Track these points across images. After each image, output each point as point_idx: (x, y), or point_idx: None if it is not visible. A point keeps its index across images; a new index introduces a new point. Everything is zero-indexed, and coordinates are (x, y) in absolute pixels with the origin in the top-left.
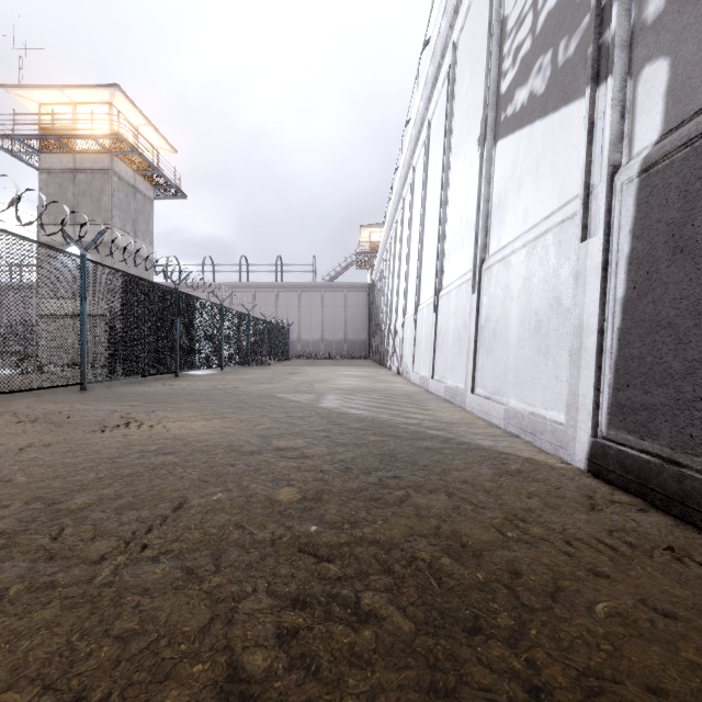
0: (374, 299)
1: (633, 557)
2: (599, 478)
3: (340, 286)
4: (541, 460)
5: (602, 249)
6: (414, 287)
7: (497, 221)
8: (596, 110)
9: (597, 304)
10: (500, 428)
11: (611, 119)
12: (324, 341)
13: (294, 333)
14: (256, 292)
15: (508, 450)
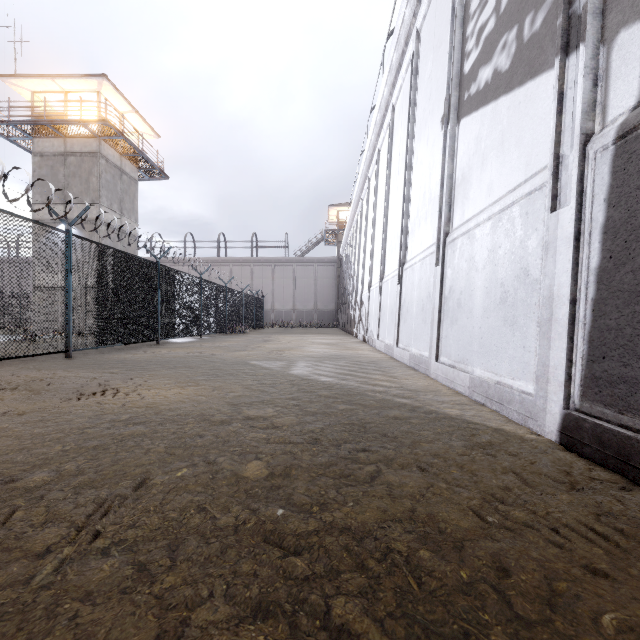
0: (341, 273)
1: (629, 550)
2: (572, 451)
3: (310, 261)
4: (510, 430)
5: (574, 219)
6: (379, 261)
7: (461, 195)
8: (565, 80)
9: (569, 274)
10: (465, 396)
11: (583, 87)
12: (295, 311)
13: (268, 304)
14: (233, 266)
15: (476, 419)
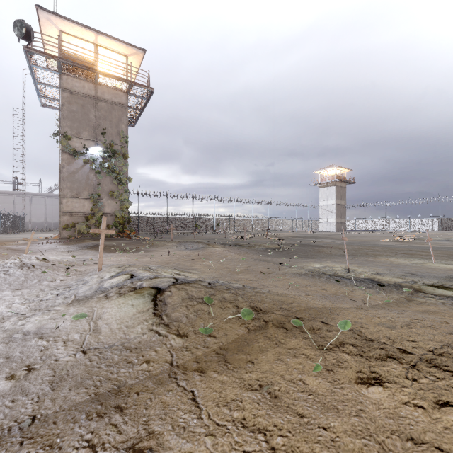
0: None
1: None
2: None
3: (57, 196)
4: None
5: None
6: None
7: None
8: None
9: None
10: None
11: None
12: (46, 223)
13: (27, 218)
14: None
15: None
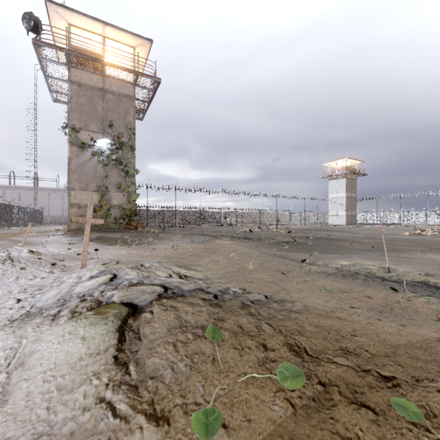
0: None
1: None
2: None
3: None
4: None
5: None
6: None
7: None
8: None
9: None
10: None
11: None
12: (63, 216)
13: (46, 212)
14: (21, 190)
15: None
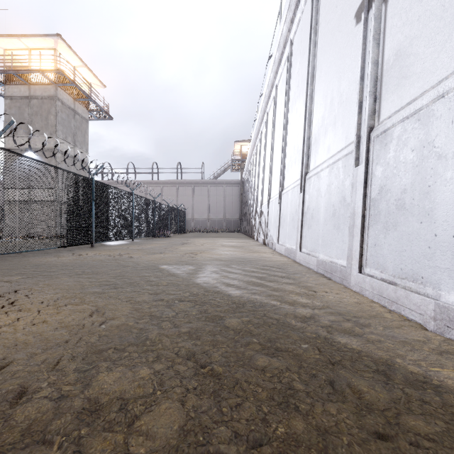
0: (244, 191)
1: None
2: None
3: (220, 183)
4: None
5: None
6: (277, 177)
7: (394, 78)
8: None
9: None
10: (427, 329)
11: None
12: (209, 220)
13: (189, 215)
14: (163, 186)
15: None
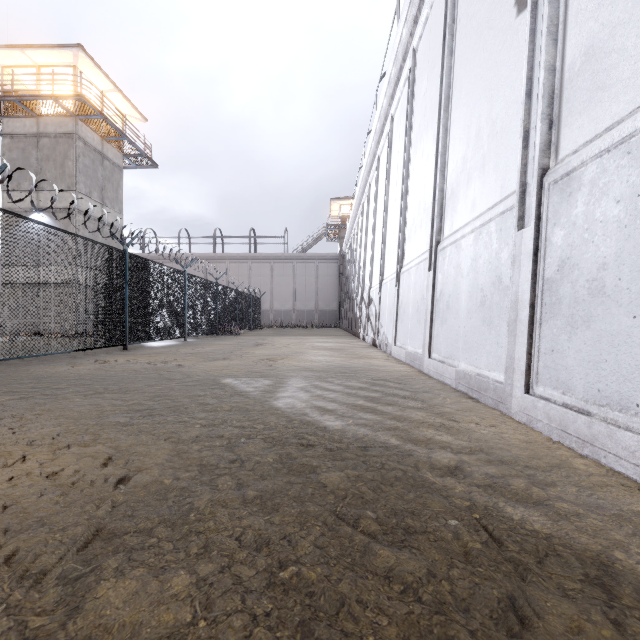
0: (344, 270)
1: None
2: None
3: (311, 257)
4: None
5: None
6: (394, 248)
7: (583, 90)
8: None
9: None
10: None
11: None
12: (295, 311)
13: (267, 303)
14: (229, 263)
15: None
